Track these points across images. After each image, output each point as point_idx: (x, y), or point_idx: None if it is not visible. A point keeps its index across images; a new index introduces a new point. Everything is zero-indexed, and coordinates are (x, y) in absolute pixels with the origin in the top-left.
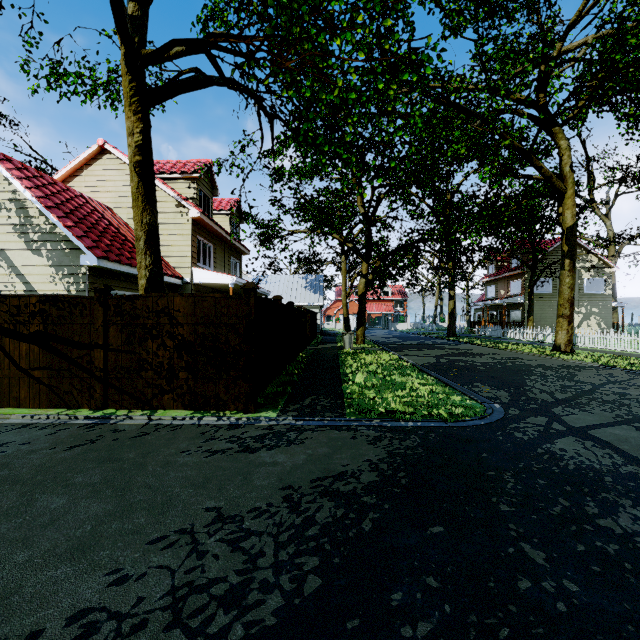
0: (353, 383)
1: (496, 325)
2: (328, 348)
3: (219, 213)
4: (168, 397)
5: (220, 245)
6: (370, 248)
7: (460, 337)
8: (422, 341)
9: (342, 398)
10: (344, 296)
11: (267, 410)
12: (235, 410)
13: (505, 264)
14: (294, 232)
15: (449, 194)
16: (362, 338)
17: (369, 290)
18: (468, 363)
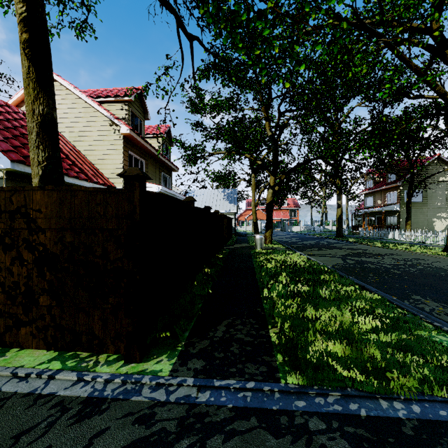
0: (273, 294)
1: (377, 228)
2: (242, 248)
3: (152, 136)
4: (25, 331)
5: (152, 161)
6: (276, 164)
7: (347, 237)
8: (318, 241)
9: (265, 324)
10: (253, 205)
11: (161, 353)
12: (115, 353)
13: (381, 180)
14: (214, 153)
15: (337, 124)
16: (270, 239)
17: (274, 200)
18: (377, 265)
